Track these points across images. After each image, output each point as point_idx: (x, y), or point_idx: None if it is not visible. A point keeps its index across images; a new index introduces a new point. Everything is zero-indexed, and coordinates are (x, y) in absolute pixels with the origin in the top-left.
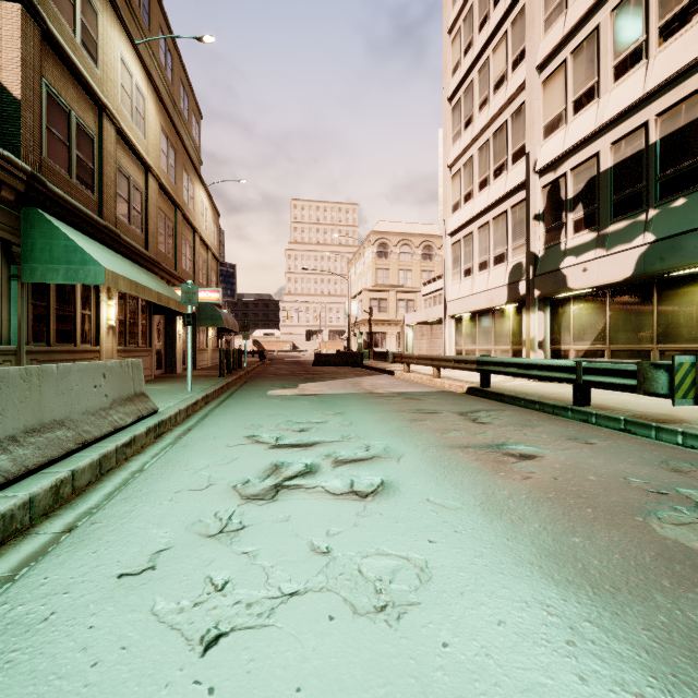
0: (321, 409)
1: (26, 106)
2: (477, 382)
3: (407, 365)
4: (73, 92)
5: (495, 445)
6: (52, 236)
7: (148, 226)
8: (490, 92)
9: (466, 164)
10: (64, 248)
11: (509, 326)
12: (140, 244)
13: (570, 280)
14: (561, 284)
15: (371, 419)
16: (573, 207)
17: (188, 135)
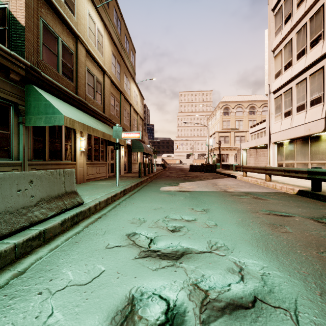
0: (191, 205)
1: (28, 30)
2: (303, 186)
3: (245, 173)
4: (60, 27)
5: None
6: (39, 99)
7: (105, 101)
8: None
9: (286, 45)
10: (44, 105)
11: (325, 147)
12: (100, 110)
13: None
14: None
15: (232, 220)
16: None
17: (128, 60)
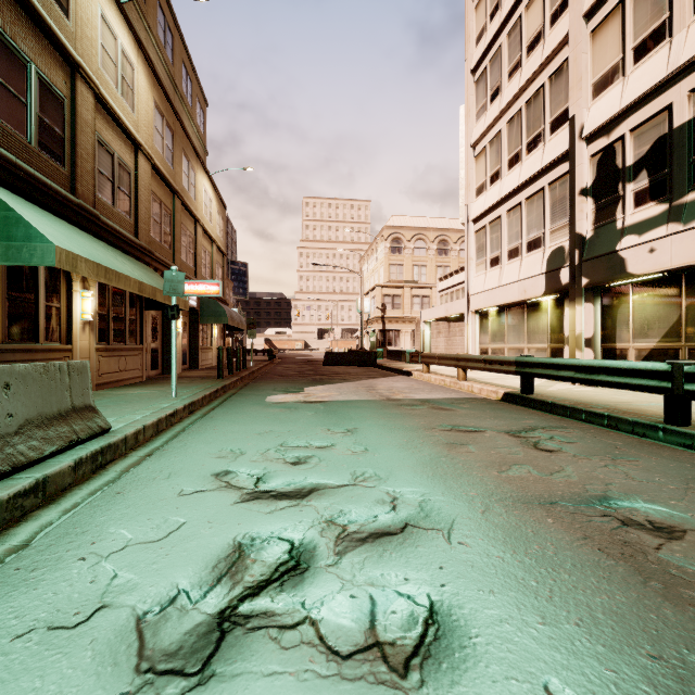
0: (327, 424)
1: None
2: (512, 386)
3: (426, 366)
4: (34, 41)
5: (596, 499)
6: None
7: (138, 210)
8: (522, 55)
9: (492, 140)
10: (4, 220)
11: (547, 321)
12: (128, 230)
13: (631, 264)
14: (617, 269)
15: (393, 441)
16: (633, 176)
17: (191, 122)
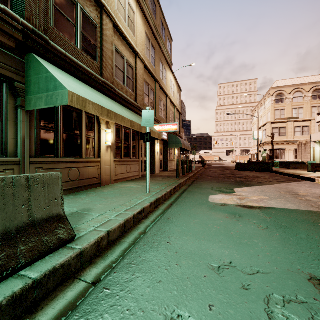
0: (305, 262)
1: None
2: None
3: None
4: None
5: None
6: (39, 71)
7: (137, 88)
8: None
9: None
10: (45, 79)
11: None
12: (131, 99)
13: None
14: None
15: None
16: None
17: (164, 49)
